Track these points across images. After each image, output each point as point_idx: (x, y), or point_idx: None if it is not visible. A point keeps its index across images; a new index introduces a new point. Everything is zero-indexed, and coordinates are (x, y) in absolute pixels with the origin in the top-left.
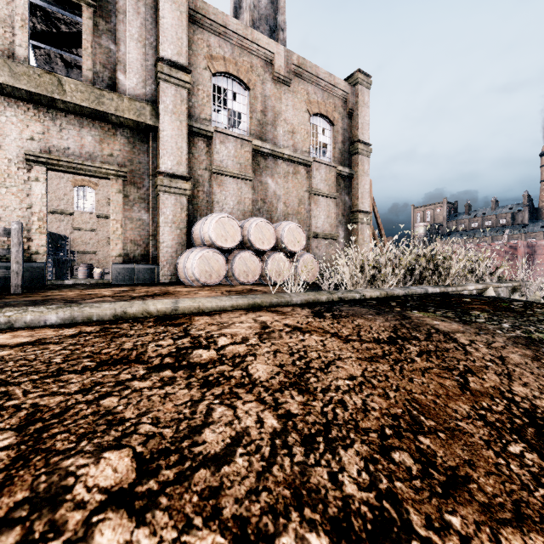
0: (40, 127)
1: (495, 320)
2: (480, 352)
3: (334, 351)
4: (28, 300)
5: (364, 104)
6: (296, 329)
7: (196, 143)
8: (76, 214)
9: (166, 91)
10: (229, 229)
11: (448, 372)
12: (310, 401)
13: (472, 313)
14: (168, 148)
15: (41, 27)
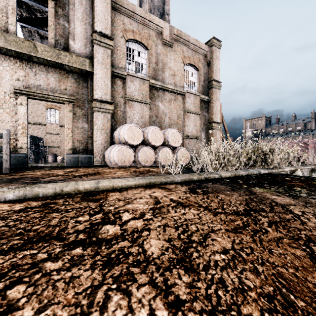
0: (23, 72)
1: (313, 194)
2: (312, 222)
3: (208, 223)
4: (9, 178)
5: (216, 58)
6: (179, 204)
7: (116, 82)
8: (48, 125)
9: (98, 50)
10: (135, 133)
11: (295, 242)
12: (195, 282)
13: (295, 189)
14: (99, 85)
15: (25, 15)
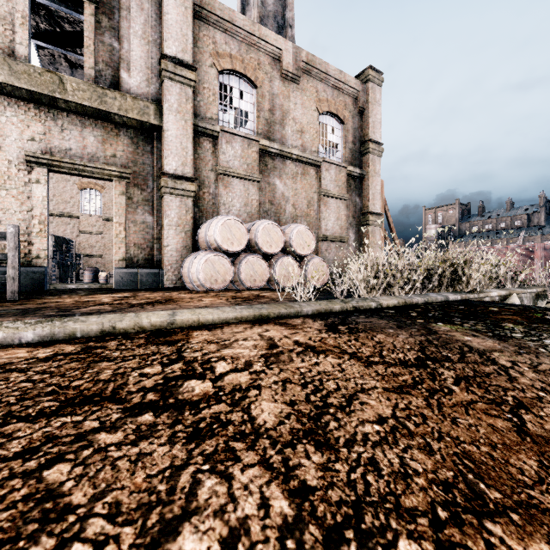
0: (41, 127)
1: (533, 334)
2: (527, 377)
3: (355, 379)
4: (20, 308)
5: (375, 102)
6: (308, 348)
7: (202, 143)
8: (83, 217)
9: (170, 89)
10: (235, 232)
11: (496, 408)
12: (332, 462)
13: (504, 325)
14: (173, 148)
15: (44, 26)
